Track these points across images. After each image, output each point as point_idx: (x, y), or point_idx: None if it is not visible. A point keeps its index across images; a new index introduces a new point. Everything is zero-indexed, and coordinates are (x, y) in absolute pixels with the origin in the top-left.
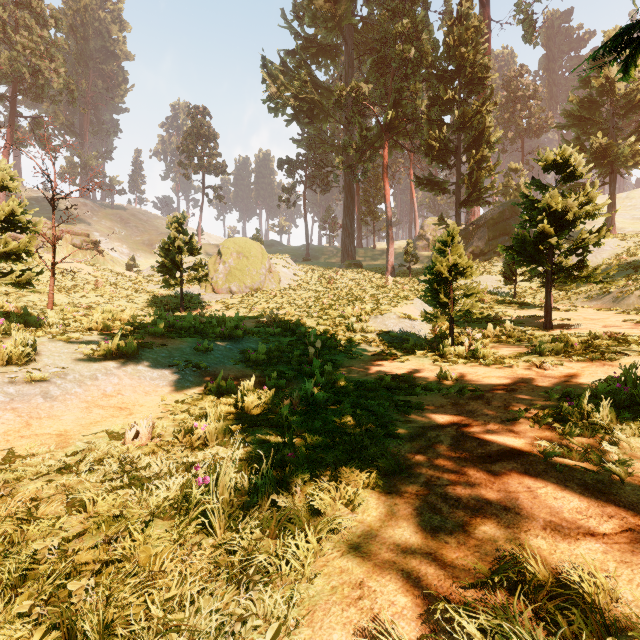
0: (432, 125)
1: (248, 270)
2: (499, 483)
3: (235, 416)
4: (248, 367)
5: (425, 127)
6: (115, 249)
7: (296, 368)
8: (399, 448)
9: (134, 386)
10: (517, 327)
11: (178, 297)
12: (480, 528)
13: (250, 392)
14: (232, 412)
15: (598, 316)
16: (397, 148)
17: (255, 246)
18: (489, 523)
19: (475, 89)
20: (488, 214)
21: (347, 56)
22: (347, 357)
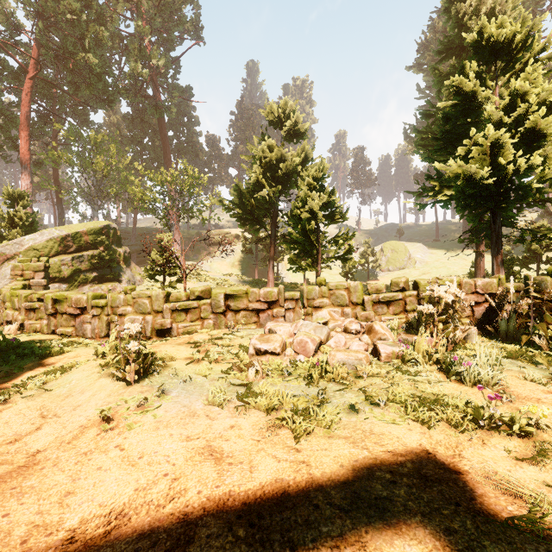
0: None
1: (397, 259)
2: None
3: None
4: None
5: None
6: None
7: None
8: None
9: None
10: None
11: (364, 273)
12: None
13: None
14: None
15: None
16: None
17: (401, 245)
18: None
19: None
20: None
21: None
22: None
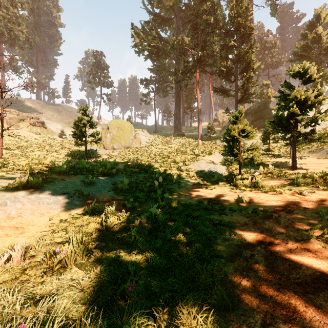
0: (222, 59)
1: (123, 137)
2: None
3: (99, 234)
4: (116, 193)
5: (219, 60)
6: (54, 126)
7: (146, 194)
8: (225, 270)
9: (33, 209)
10: (276, 168)
11: (84, 151)
12: None
13: (112, 214)
14: (98, 229)
15: (320, 162)
16: (203, 72)
17: (127, 124)
18: None
19: (245, 40)
20: (252, 107)
21: (177, 24)
22: (178, 186)
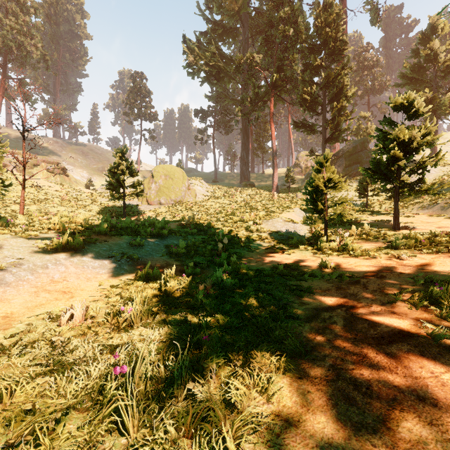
0: (305, 84)
1: (173, 188)
2: (402, 367)
3: (159, 299)
4: (171, 258)
5: (300, 85)
6: (78, 174)
7: (208, 259)
8: (300, 329)
9: (78, 273)
10: (373, 228)
11: (122, 207)
12: (403, 425)
13: (172, 278)
14: (156, 295)
15: (432, 220)
16: (280, 101)
17: (178, 170)
18: (410, 418)
19: (336, 58)
20: (345, 148)
21: (244, 35)
22: (247, 250)
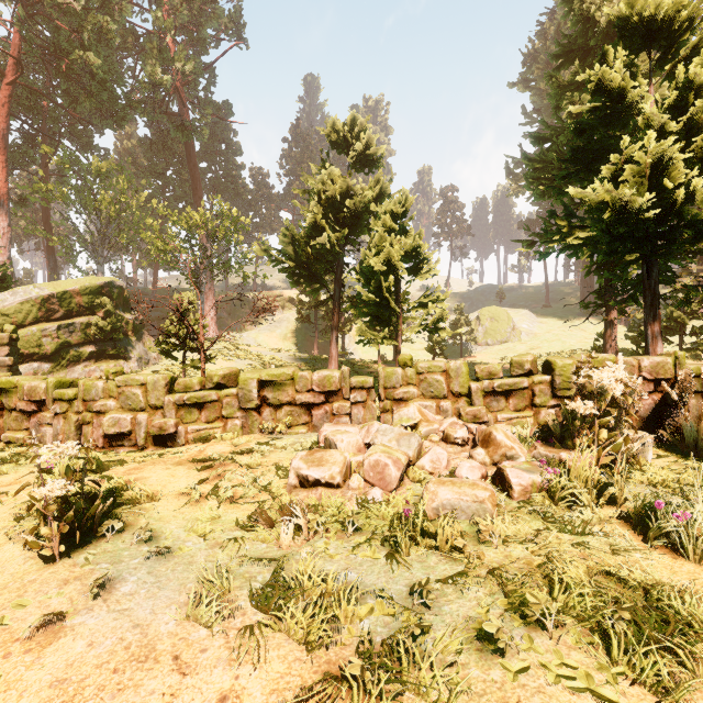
0: None
1: (498, 330)
2: None
3: None
4: None
5: None
6: None
7: None
8: None
9: None
10: None
11: (455, 348)
12: None
13: None
14: None
15: None
16: None
17: (502, 312)
18: None
19: None
20: None
21: None
22: None
